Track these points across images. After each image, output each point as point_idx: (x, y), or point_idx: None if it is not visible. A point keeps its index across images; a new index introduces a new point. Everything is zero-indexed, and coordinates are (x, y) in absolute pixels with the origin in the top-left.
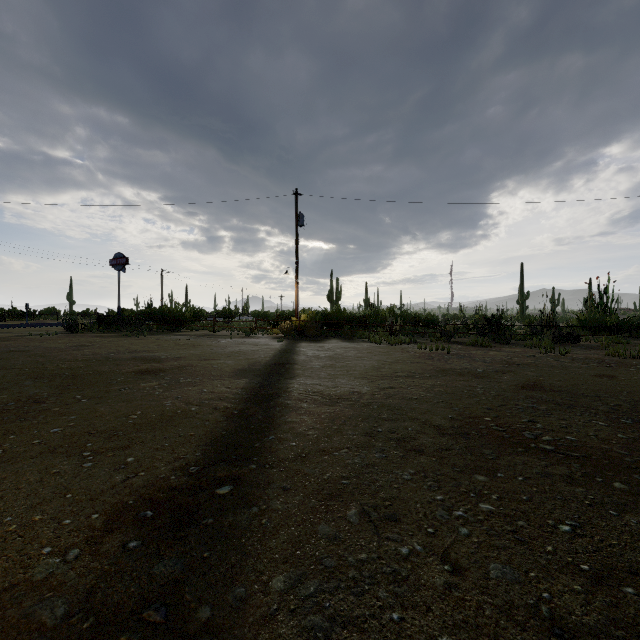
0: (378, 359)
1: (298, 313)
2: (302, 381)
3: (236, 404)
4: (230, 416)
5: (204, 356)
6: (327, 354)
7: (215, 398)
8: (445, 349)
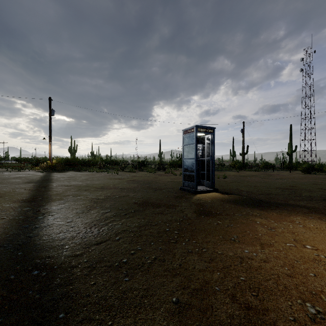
0: (89, 176)
1: (51, 159)
2: (57, 183)
3: (33, 188)
4: (32, 190)
5: (1, 179)
6: (67, 176)
7: (23, 188)
8: (118, 173)
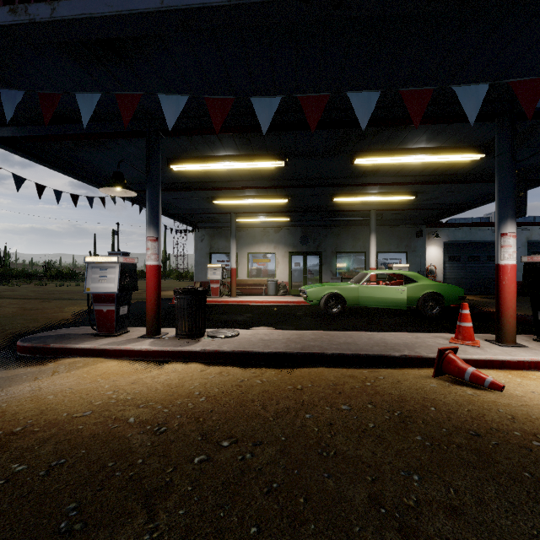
0: None
1: None
2: None
3: None
4: None
5: None
6: None
7: None
8: None
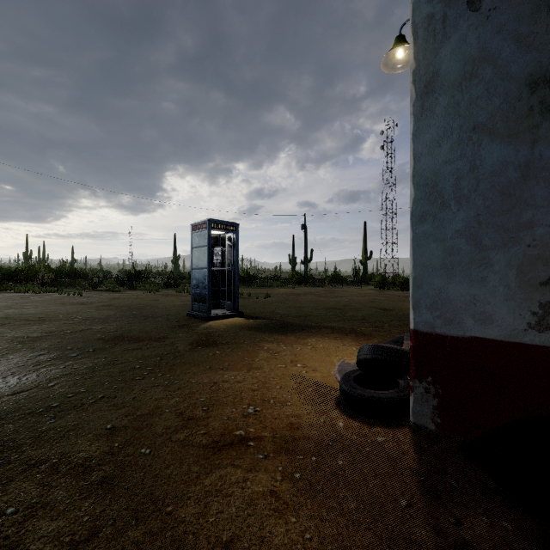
0: (14, 301)
1: None
2: None
3: None
4: None
5: None
6: None
7: None
8: (83, 294)
